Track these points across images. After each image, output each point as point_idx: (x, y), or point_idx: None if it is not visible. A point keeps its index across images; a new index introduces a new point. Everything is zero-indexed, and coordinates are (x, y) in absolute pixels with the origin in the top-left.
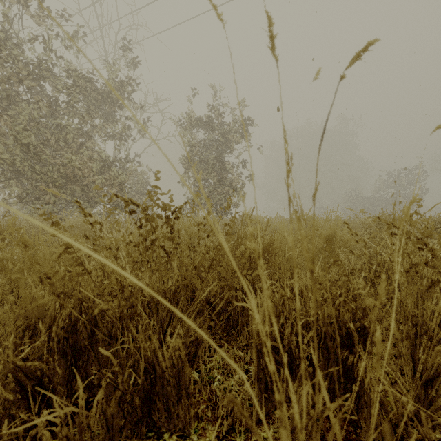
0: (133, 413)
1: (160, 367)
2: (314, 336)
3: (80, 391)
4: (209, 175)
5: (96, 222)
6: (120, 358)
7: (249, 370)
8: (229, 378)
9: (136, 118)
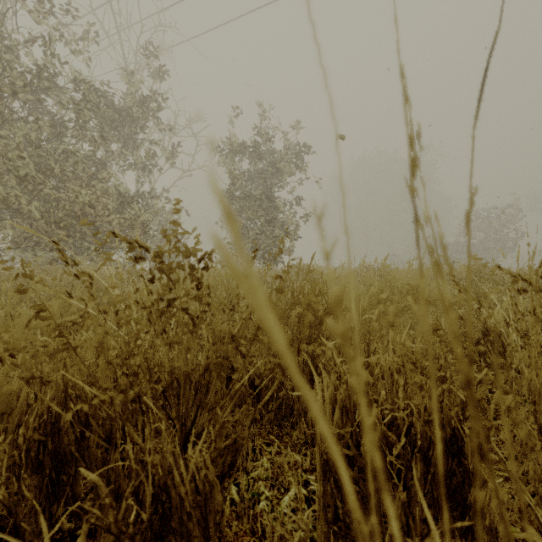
0: None
1: (177, 492)
2: (480, 535)
3: (45, 541)
4: (255, 214)
5: (85, 274)
6: (119, 475)
7: (308, 481)
8: (280, 495)
9: None
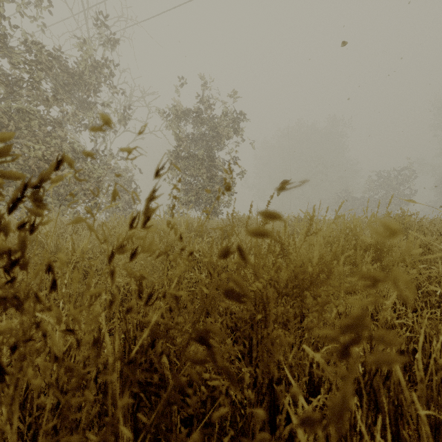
0: None
1: None
2: None
3: None
4: (198, 172)
5: None
6: None
7: None
8: None
9: None
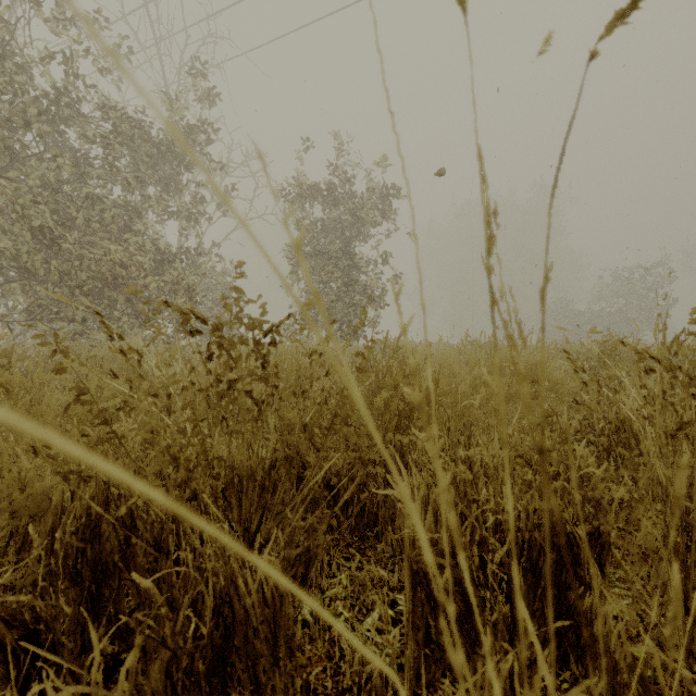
0: (193, 689)
1: (241, 605)
2: (548, 590)
3: (96, 653)
4: (330, 276)
5: (132, 350)
6: (173, 587)
7: (396, 601)
8: (362, 616)
9: (145, 94)
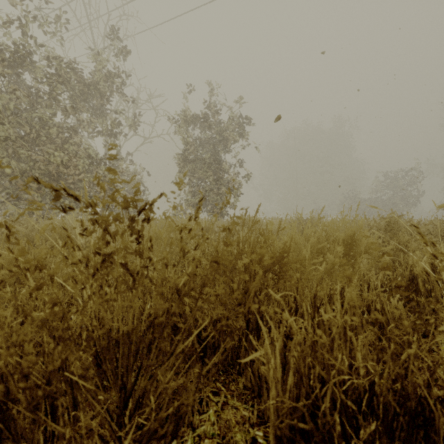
0: None
1: None
2: None
3: None
4: (205, 174)
5: (0, 225)
6: None
7: (256, 439)
8: None
9: None
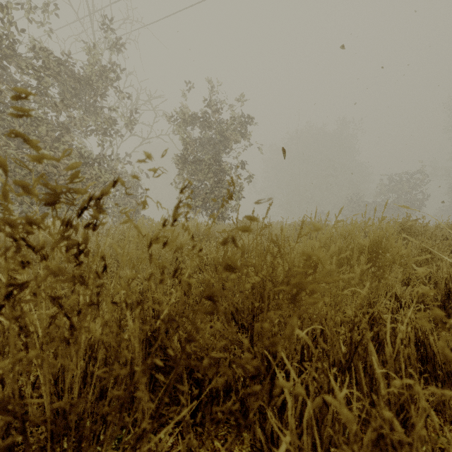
0: None
1: None
2: None
3: None
4: (205, 176)
5: None
6: None
7: None
8: None
9: None
